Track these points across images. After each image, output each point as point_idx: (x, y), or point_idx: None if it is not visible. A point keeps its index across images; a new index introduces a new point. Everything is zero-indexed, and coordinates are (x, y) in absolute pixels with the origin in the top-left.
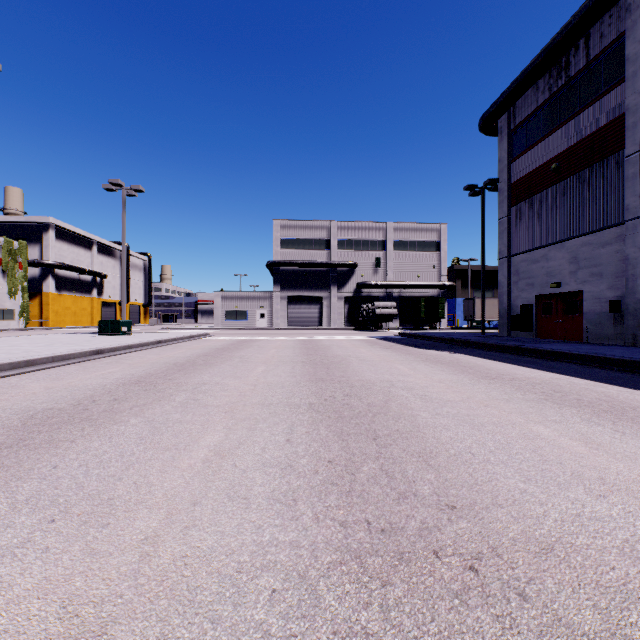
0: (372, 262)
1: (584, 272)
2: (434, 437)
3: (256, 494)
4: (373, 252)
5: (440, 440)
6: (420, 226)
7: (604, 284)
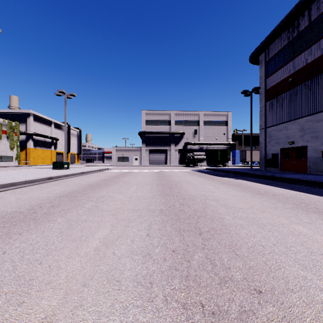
0: (192, 132)
1: (307, 136)
2: (236, 233)
3: (125, 277)
4: (193, 126)
5: (240, 235)
6: (217, 113)
7: (319, 142)
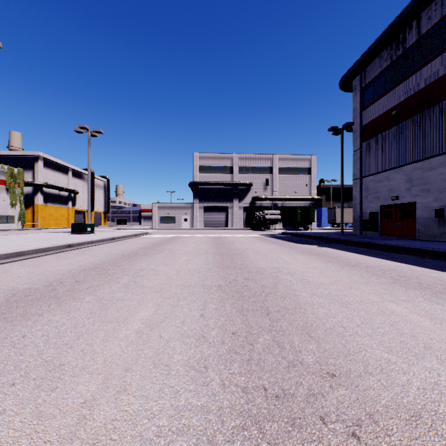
0: (263, 182)
1: (416, 189)
2: (313, 313)
3: (175, 361)
4: (263, 175)
5: (318, 315)
6: (297, 157)
7: (431, 197)
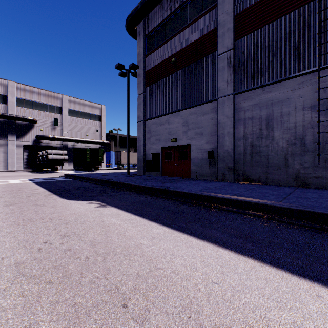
0: (51, 121)
1: (192, 132)
2: None
3: None
4: (52, 114)
5: None
6: (88, 103)
7: (204, 140)
